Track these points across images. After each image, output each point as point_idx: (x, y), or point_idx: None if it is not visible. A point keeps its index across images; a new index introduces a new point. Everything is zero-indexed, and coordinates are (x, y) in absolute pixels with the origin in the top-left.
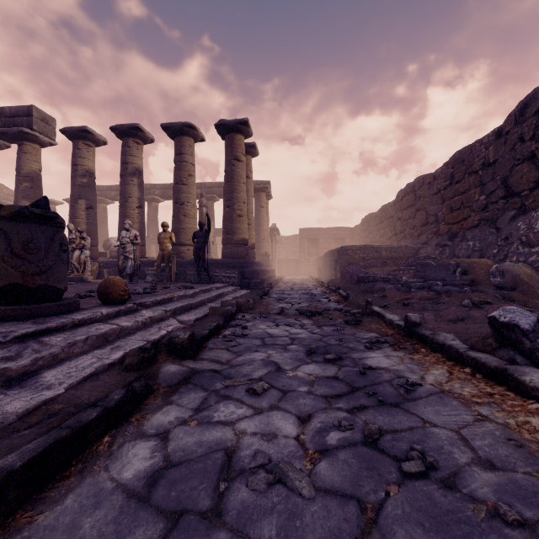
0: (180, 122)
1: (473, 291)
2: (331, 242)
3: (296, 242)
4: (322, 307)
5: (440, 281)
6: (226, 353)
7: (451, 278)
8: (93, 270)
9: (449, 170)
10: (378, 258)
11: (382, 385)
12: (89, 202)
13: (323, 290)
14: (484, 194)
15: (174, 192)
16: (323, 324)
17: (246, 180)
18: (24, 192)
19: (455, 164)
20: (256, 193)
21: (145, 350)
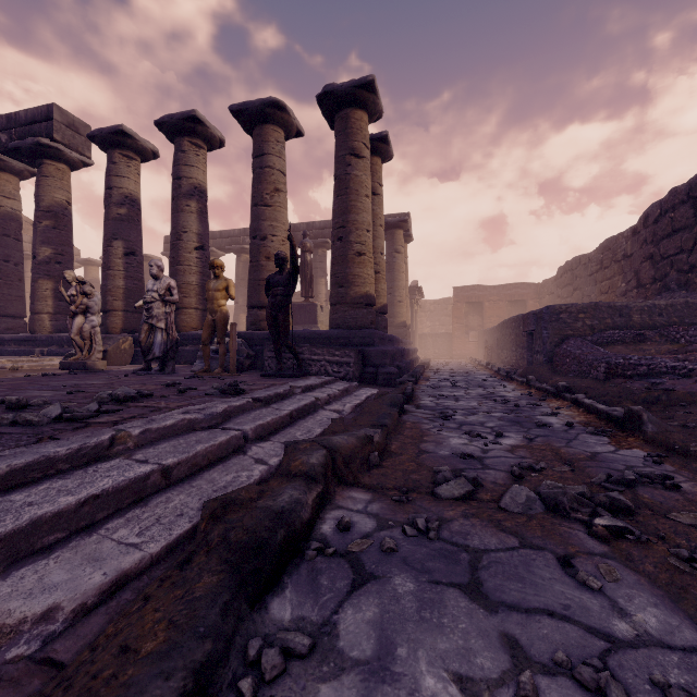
0: (260, 99)
1: None
2: (503, 306)
3: (446, 308)
4: (580, 457)
5: None
6: None
7: None
8: (124, 350)
9: None
10: (624, 328)
11: None
12: (129, 245)
13: (520, 388)
14: None
15: (252, 219)
16: None
17: (371, 199)
18: (43, 234)
19: None
20: (388, 231)
21: None
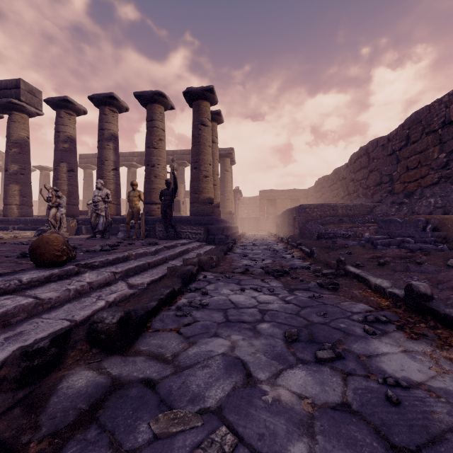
0: (151, 90)
1: (450, 249)
2: (287, 202)
3: (256, 202)
4: (288, 265)
5: (409, 238)
6: (175, 338)
7: (421, 235)
8: (72, 227)
9: (404, 131)
10: (334, 216)
11: (452, 445)
12: (70, 165)
13: (284, 245)
14: (444, 152)
15: (146, 155)
16: (295, 288)
17: (212, 145)
18: (13, 157)
19: (411, 125)
20: (221, 158)
21: (33, 354)
